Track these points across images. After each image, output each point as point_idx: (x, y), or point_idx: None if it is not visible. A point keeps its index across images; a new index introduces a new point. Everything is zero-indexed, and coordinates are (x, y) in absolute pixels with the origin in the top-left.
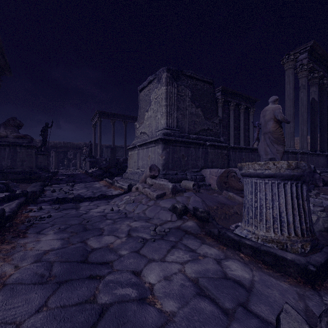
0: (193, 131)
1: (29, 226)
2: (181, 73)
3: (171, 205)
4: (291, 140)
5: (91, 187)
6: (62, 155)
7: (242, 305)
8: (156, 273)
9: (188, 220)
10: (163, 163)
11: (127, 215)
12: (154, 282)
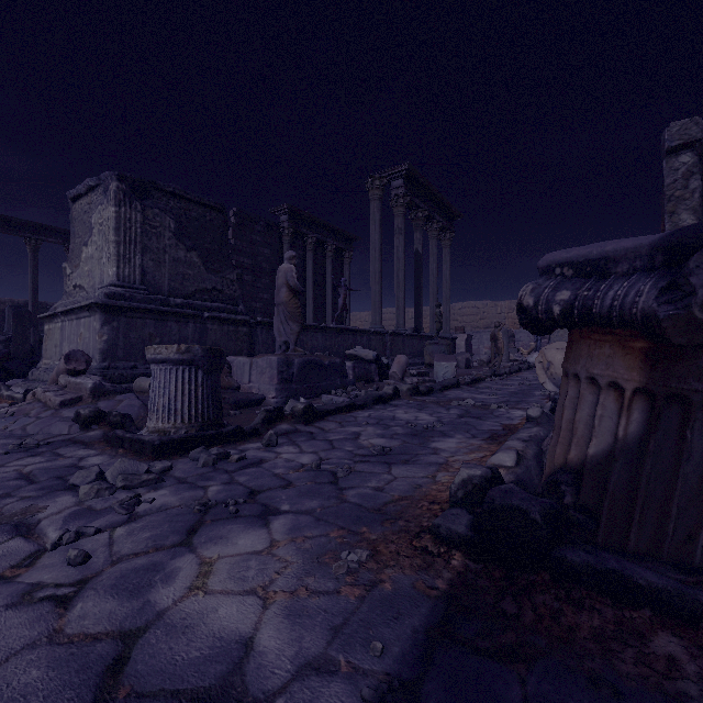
0: (182, 292)
1: None
2: (152, 185)
3: (75, 412)
4: (378, 313)
5: None
6: None
7: (61, 477)
8: None
9: (96, 429)
10: (103, 347)
11: None
12: None
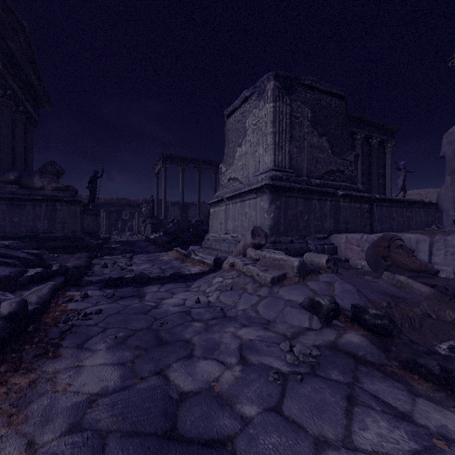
0: (315, 174)
1: (66, 331)
2: (296, 81)
3: (306, 299)
4: None
5: (157, 260)
6: (115, 215)
7: None
8: None
9: (345, 329)
10: (270, 224)
11: (225, 313)
12: None
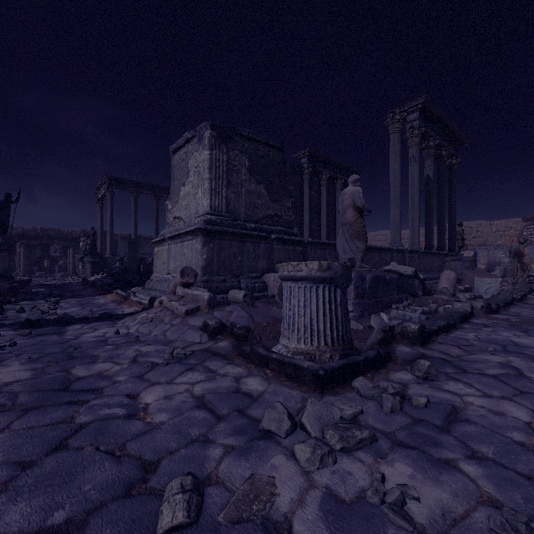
0: (253, 219)
1: None
2: (233, 131)
3: (202, 322)
4: (397, 233)
5: (90, 303)
6: (40, 251)
7: (240, 410)
8: (157, 394)
9: (222, 340)
10: (203, 264)
11: (139, 339)
12: (151, 402)
